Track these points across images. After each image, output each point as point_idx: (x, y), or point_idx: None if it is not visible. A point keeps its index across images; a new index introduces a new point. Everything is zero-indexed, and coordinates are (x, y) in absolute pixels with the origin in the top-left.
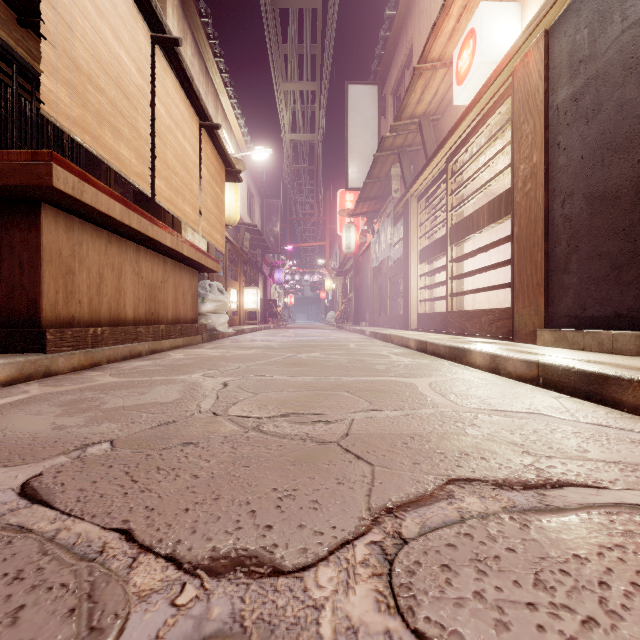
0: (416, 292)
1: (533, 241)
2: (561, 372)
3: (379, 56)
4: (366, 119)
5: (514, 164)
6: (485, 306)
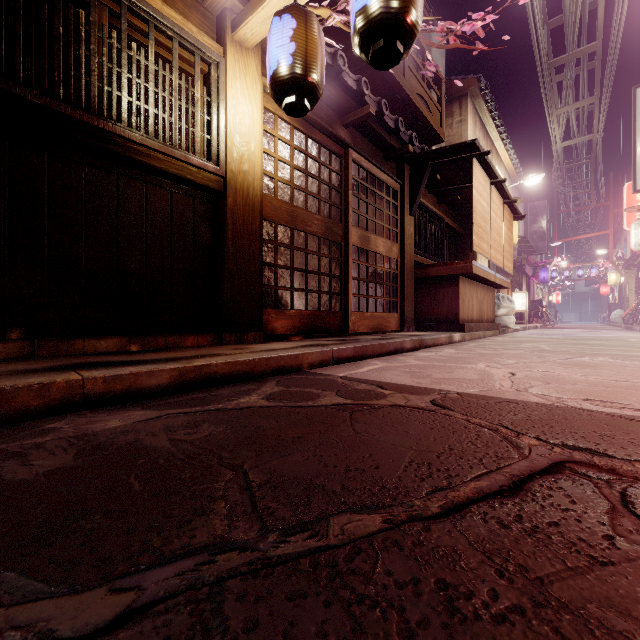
0: None
1: None
2: None
3: None
4: None
5: None
6: None
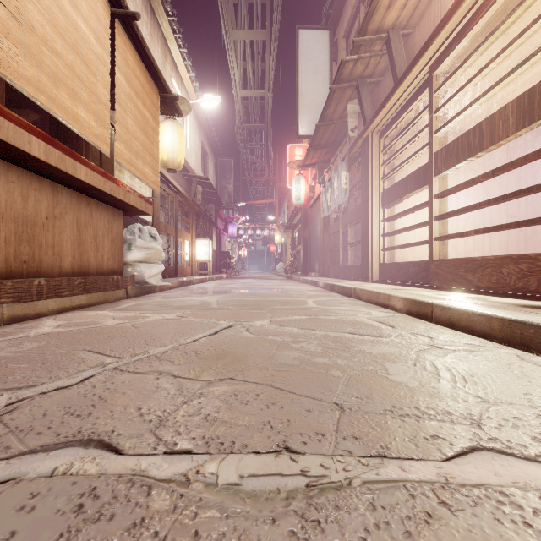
0: (378, 239)
1: None
2: None
3: None
4: (317, 65)
5: None
6: (453, 255)
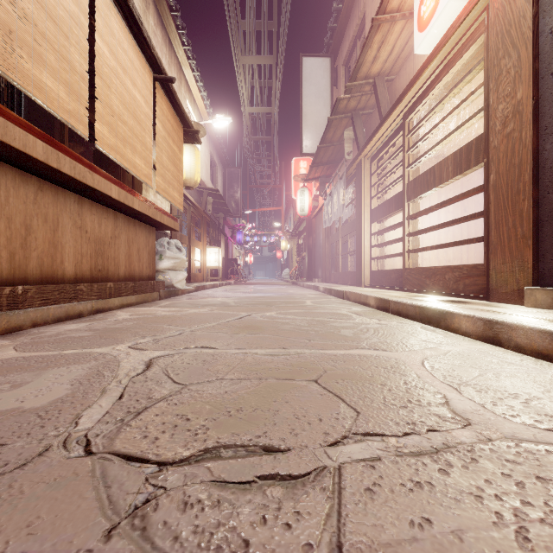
0: (369, 250)
1: (517, 188)
2: None
3: (332, 28)
4: (319, 89)
5: (490, 105)
6: (435, 263)
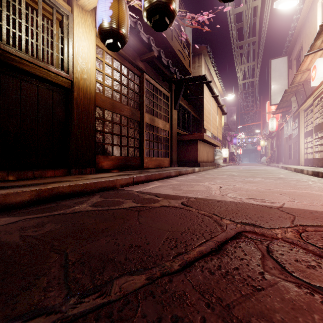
0: (303, 150)
1: None
2: (315, 172)
3: (287, 46)
4: (280, 73)
5: None
6: None
